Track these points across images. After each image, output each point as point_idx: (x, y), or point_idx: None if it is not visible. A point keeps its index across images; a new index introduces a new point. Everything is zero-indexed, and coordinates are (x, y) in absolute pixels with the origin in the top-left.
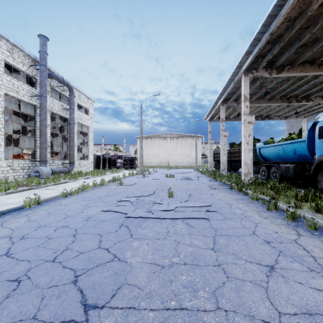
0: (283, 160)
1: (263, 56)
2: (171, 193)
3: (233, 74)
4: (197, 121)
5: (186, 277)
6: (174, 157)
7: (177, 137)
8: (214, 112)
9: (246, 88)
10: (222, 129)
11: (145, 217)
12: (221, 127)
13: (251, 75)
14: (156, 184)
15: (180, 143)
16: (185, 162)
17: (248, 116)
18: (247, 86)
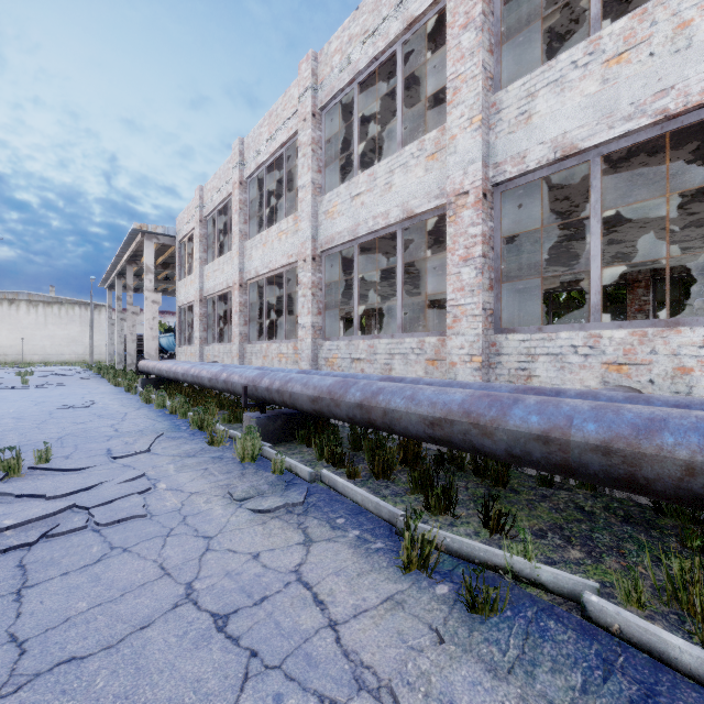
0: (174, 351)
1: (141, 256)
2: (26, 380)
3: (117, 259)
4: (92, 280)
5: (31, 393)
6: (39, 344)
7: (49, 303)
8: (112, 282)
9: (130, 277)
10: (118, 310)
11: (1, 389)
12: (117, 308)
13: (135, 266)
14: (2, 381)
15: (57, 315)
16: (68, 353)
17: (132, 307)
18: (131, 275)
